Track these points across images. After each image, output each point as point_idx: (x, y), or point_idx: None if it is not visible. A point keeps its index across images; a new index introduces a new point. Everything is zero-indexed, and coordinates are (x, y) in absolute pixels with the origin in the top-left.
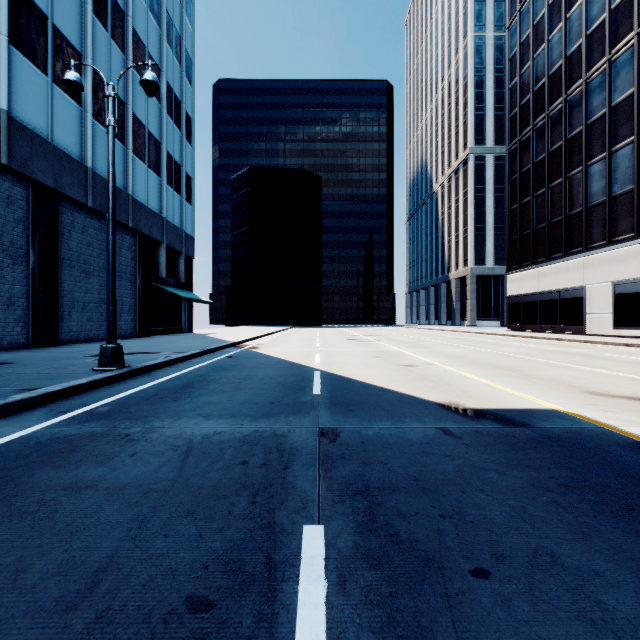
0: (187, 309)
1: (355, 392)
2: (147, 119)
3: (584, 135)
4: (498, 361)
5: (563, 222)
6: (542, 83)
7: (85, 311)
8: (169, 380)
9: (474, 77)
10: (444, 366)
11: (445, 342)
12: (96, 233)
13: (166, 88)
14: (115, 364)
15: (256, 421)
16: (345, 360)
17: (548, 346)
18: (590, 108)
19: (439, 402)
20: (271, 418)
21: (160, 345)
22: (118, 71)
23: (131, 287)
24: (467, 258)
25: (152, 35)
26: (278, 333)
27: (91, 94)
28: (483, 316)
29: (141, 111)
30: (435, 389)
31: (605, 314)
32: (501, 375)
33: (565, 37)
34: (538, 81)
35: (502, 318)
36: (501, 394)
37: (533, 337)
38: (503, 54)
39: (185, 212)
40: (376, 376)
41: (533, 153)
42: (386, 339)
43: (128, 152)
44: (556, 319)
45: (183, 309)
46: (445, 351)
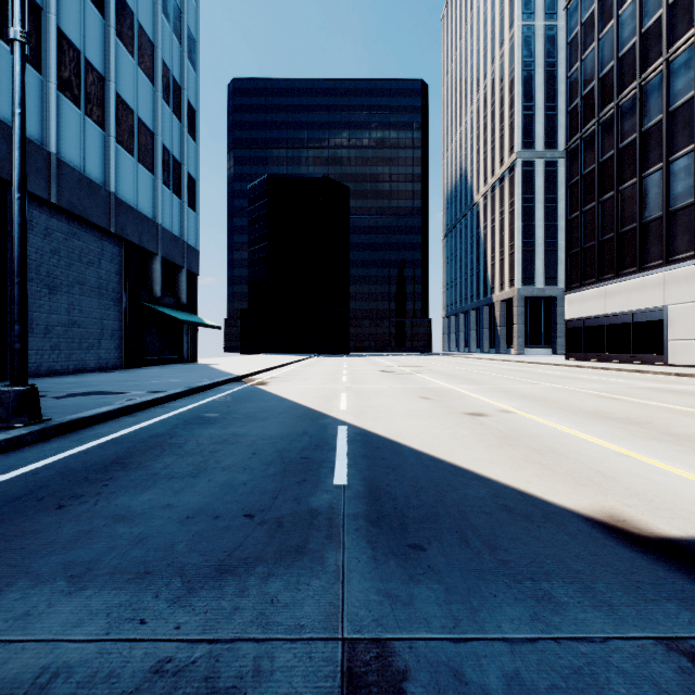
0: (190, 335)
1: (410, 479)
2: (136, 103)
3: (665, 125)
4: (598, 406)
5: (637, 231)
6: (610, 67)
7: (48, 336)
8: (99, 446)
9: (522, 72)
10: (529, 415)
11: (502, 375)
12: (65, 238)
13: (162, 69)
14: (21, 418)
15: (186, 601)
16: (382, 404)
17: (637, 381)
18: (673, 92)
19: (585, 513)
20: (228, 584)
21: (140, 380)
22: (95, 38)
23: (115, 307)
24: (514, 277)
25: (143, 1)
26: (298, 363)
27: (55, 60)
28: (532, 343)
29: (128, 92)
30: (550, 470)
31: (693, 340)
32: (631, 434)
33: (640, 9)
34: (605, 65)
35: (553, 345)
36: (682, 485)
37: (605, 368)
38: (555, 46)
39: (187, 219)
40: (435, 437)
41: (598, 151)
42: (427, 371)
43: (109, 140)
44: (628, 346)
45: (185, 335)
46: (511, 388)
